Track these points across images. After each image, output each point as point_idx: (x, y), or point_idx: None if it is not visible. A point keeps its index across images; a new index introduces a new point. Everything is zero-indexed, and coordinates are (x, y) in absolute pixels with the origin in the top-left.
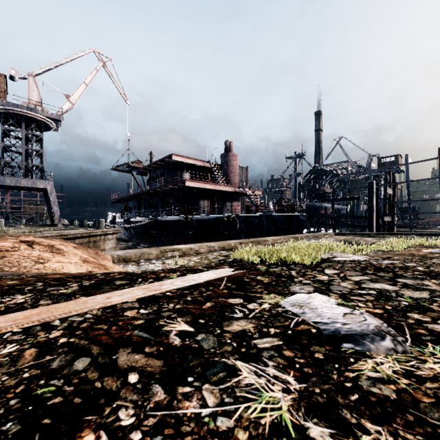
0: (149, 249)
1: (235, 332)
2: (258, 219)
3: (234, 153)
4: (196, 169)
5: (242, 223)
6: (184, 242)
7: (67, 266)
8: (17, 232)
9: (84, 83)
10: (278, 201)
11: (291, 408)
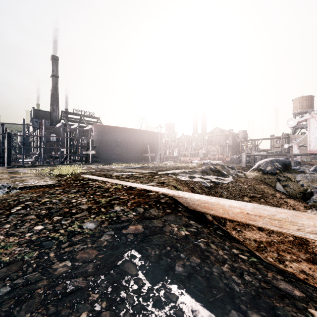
0: None
1: (127, 175)
2: None
3: None
4: None
5: None
6: None
7: None
8: None
9: None
10: None
11: (141, 175)
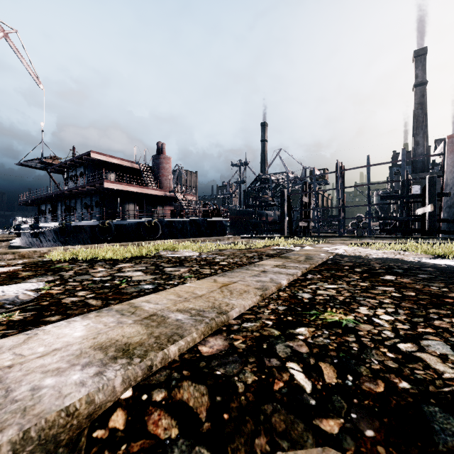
0: None
1: None
2: (182, 224)
3: (167, 156)
4: (124, 170)
5: (165, 228)
6: None
7: None
8: None
9: None
10: (203, 206)
11: None
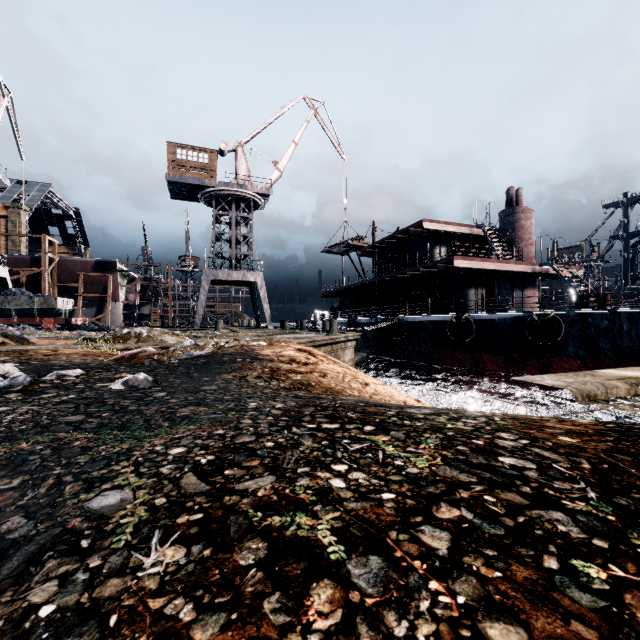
0: (587, 377)
1: None
2: (609, 320)
3: (527, 207)
4: (455, 240)
5: (570, 326)
6: (448, 355)
7: (389, 390)
8: (249, 336)
9: (294, 142)
10: None
11: None
